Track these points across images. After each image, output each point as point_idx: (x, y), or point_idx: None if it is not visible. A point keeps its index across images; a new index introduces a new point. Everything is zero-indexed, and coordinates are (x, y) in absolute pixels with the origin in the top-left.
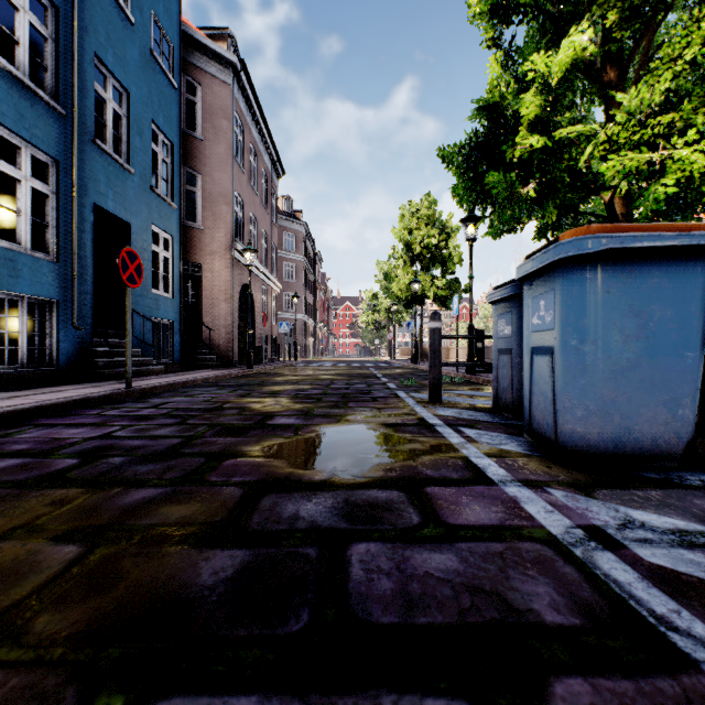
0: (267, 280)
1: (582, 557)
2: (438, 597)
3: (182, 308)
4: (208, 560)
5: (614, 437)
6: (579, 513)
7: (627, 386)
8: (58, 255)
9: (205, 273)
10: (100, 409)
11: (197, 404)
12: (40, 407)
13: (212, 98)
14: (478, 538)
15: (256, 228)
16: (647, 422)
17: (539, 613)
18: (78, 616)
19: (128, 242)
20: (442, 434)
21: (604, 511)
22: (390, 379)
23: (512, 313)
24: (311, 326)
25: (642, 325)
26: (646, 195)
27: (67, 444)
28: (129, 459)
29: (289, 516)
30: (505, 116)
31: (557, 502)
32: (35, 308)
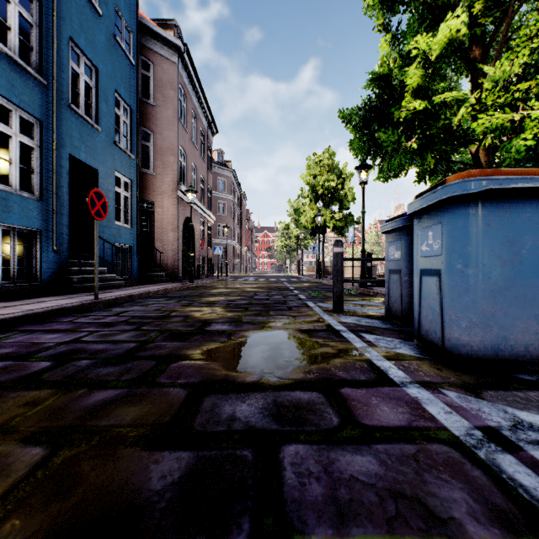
0: (204, 214)
1: (486, 460)
2: (366, 504)
3: (138, 236)
4: (157, 462)
5: (493, 345)
6: (474, 414)
7: (504, 302)
8: (42, 194)
9: (156, 209)
10: (73, 317)
11: (150, 313)
12: (24, 315)
13: (161, 73)
14: (392, 439)
15: (196, 174)
16: (520, 332)
17: (460, 521)
18: (37, 525)
19: (96, 185)
20: (347, 339)
21: (494, 412)
22: (300, 291)
23: (401, 241)
24: (238, 249)
25: (516, 252)
26: (509, 146)
27: (44, 348)
28: (93, 362)
29: (226, 417)
30: (392, 85)
31: (453, 403)
32: (23, 237)
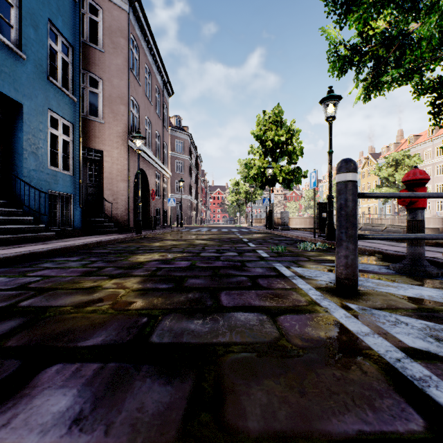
0: (159, 168)
1: None
2: None
3: (86, 186)
4: None
5: None
6: None
7: None
8: None
9: (105, 158)
10: None
11: None
12: None
13: (111, 20)
14: None
15: (150, 129)
16: None
17: None
18: None
19: (20, 121)
20: None
21: None
22: (257, 244)
23: None
24: (194, 204)
25: None
26: None
27: None
28: None
29: None
30: None
31: None
32: None
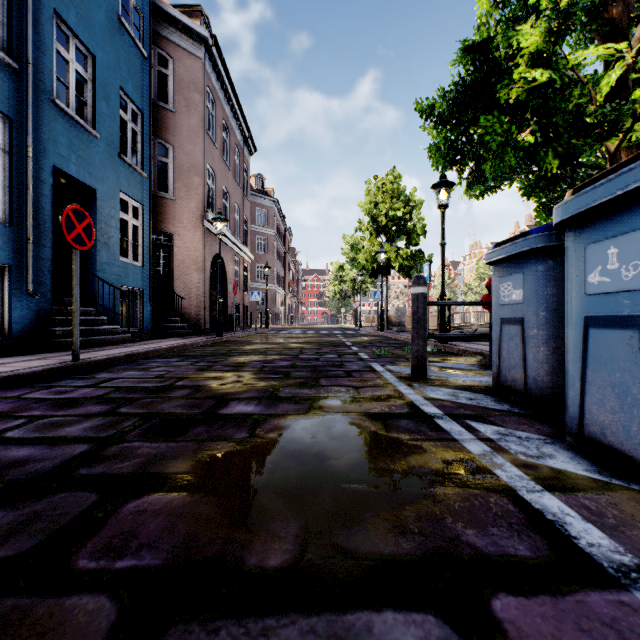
0: (239, 251)
1: None
2: None
3: (154, 277)
4: None
5: None
6: None
7: None
8: (11, 217)
9: (177, 243)
10: (28, 388)
11: (146, 382)
12: None
13: (183, 71)
14: None
15: (228, 201)
16: None
17: None
18: None
19: (93, 209)
20: (450, 434)
21: None
22: (360, 348)
23: (525, 273)
24: (281, 296)
25: None
26: None
27: None
28: None
29: None
30: (494, 57)
31: None
32: None
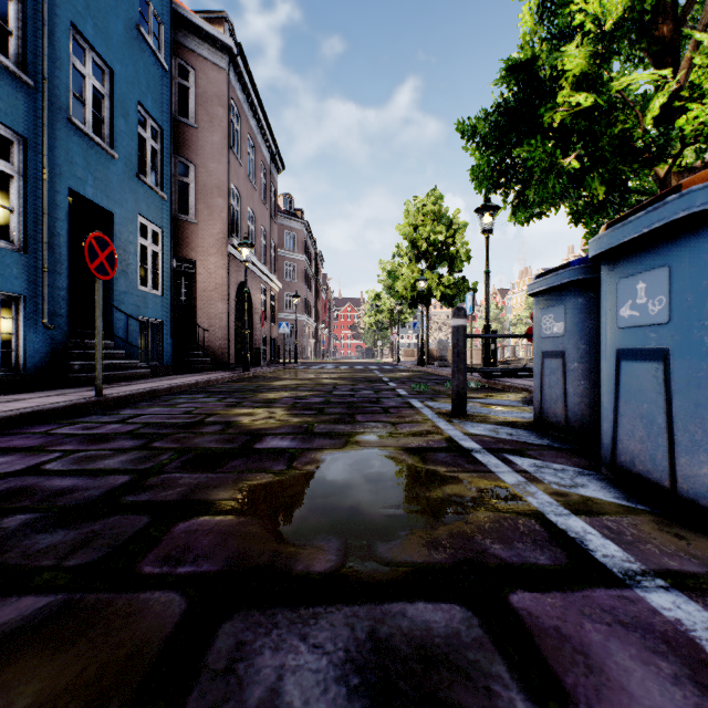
0: (266, 278)
1: None
2: None
3: (174, 307)
4: None
5: None
6: None
7: None
8: (26, 244)
9: (199, 270)
10: (54, 424)
11: (174, 418)
12: None
13: (206, 84)
14: None
15: (254, 224)
16: None
17: None
18: None
19: (111, 234)
20: (487, 467)
21: None
22: (398, 384)
23: (566, 306)
24: (312, 327)
25: None
26: None
27: None
28: (34, 519)
29: (260, 696)
30: (538, 77)
31: None
32: None
